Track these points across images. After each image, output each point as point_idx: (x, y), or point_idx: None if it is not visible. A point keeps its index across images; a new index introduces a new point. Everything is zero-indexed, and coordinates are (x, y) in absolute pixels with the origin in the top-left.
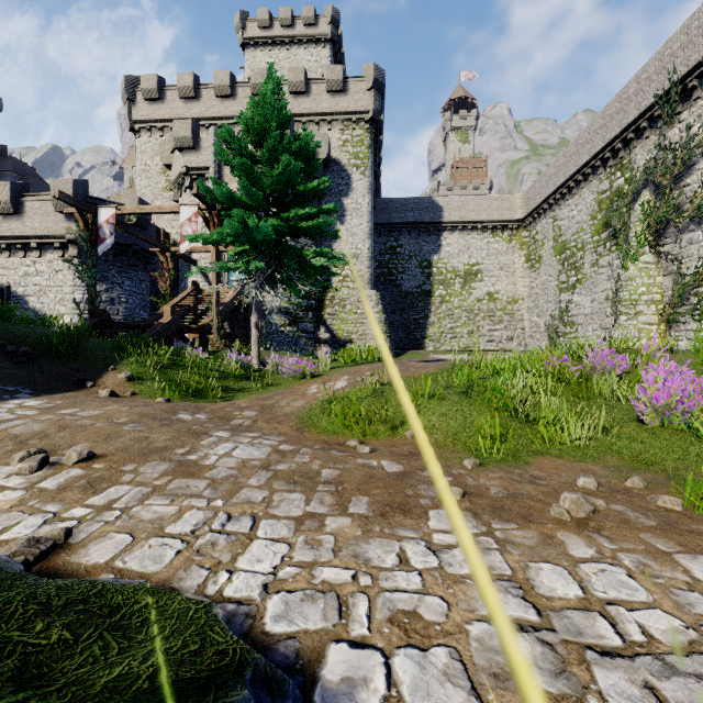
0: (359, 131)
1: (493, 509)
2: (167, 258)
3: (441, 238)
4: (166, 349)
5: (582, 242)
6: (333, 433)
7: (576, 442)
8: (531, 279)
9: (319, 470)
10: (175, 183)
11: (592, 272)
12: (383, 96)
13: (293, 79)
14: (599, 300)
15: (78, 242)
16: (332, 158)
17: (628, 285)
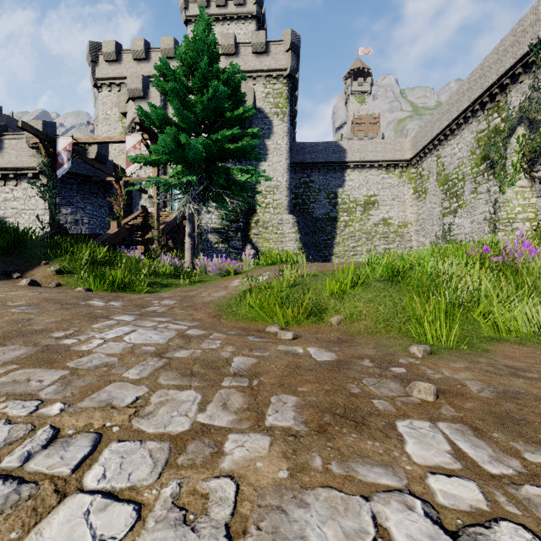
0: (279, 85)
1: (498, 419)
2: (120, 186)
3: (344, 175)
4: (101, 249)
5: (463, 174)
6: (252, 320)
7: (532, 327)
8: (418, 207)
9: (229, 358)
10: (129, 128)
11: (472, 198)
12: (299, 57)
13: (225, 43)
14: (477, 221)
15: (41, 167)
16: (257, 107)
17: (506, 206)
